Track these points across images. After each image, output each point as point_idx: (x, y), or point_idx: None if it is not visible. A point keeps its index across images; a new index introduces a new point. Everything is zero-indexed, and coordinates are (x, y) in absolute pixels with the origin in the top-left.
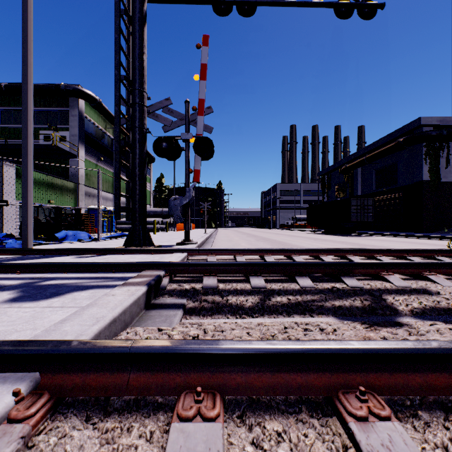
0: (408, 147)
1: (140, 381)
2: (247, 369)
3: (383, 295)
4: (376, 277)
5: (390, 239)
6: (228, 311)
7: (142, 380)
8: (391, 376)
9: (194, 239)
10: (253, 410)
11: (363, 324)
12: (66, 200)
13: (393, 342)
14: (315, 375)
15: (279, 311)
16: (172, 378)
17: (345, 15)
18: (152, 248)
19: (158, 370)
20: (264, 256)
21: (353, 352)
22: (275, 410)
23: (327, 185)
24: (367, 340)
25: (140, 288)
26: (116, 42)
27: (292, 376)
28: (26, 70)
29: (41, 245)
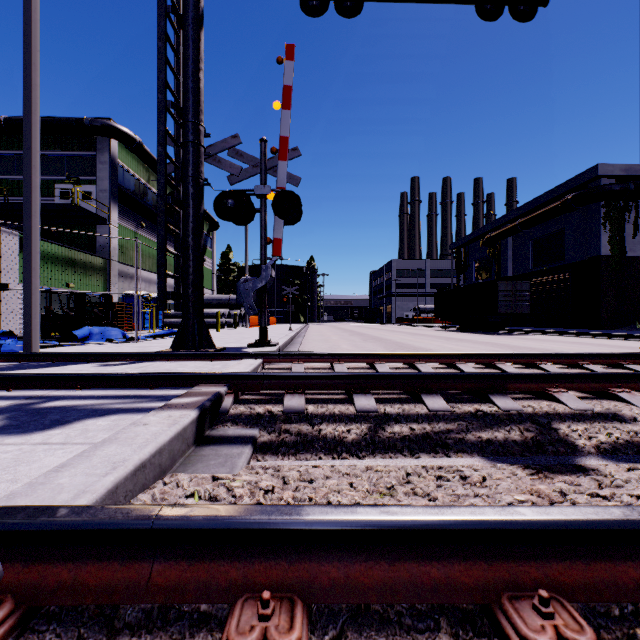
0: (580, 207)
1: (170, 576)
2: (348, 556)
3: (552, 423)
4: (541, 396)
5: (554, 338)
6: (321, 447)
7: (173, 574)
8: (588, 566)
9: (274, 338)
10: (359, 628)
11: (526, 469)
12: (92, 283)
13: (590, 510)
14: (461, 565)
15: (397, 448)
16: (224, 571)
17: (492, 16)
18: (212, 353)
19: (200, 557)
20: (374, 364)
21: (525, 527)
22: (396, 628)
23: (463, 262)
24: (546, 506)
25: (188, 413)
26: (159, 53)
27: (424, 567)
28: (29, 94)
29: (53, 347)
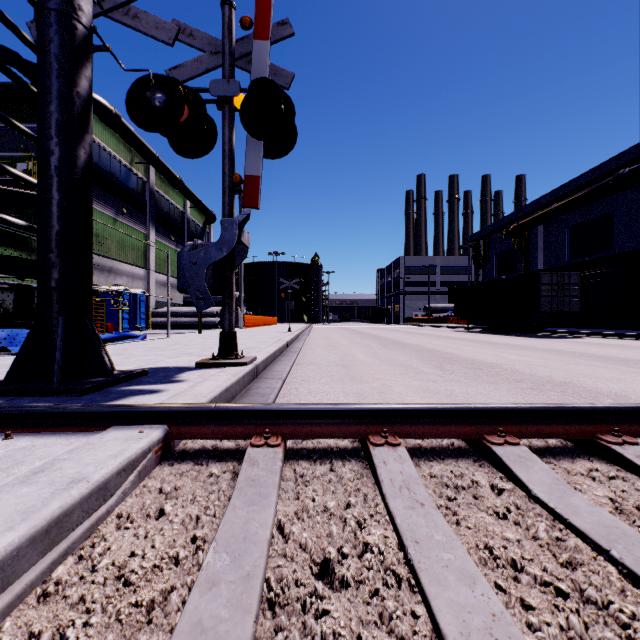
0: (638, 184)
1: None
2: None
3: None
4: None
5: (627, 343)
6: None
7: None
8: None
9: (260, 345)
10: None
11: None
12: None
13: None
14: None
15: None
16: None
17: None
18: (20, 409)
19: None
20: (493, 447)
21: None
22: None
23: (483, 256)
24: None
25: None
26: None
27: None
28: None
29: None
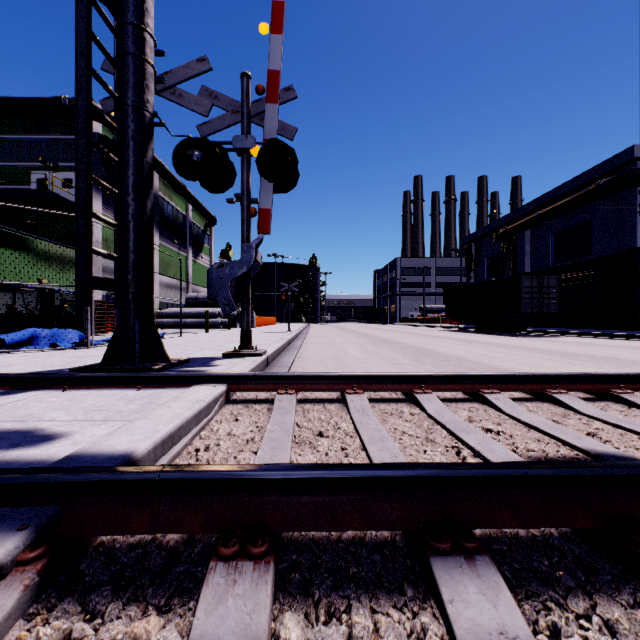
0: (612, 194)
1: None
2: None
3: None
4: None
5: (594, 341)
6: None
7: None
8: None
9: (266, 342)
10: None
11: None
12: (71, 279)
13: None
14: None
15: None
16: None
17: None
18: (142, 374)
19: None
20: (415, 394)
21: None
22: None
23: (474, 258)
24: None
25: None
26: None
27: None
28: None
29: None
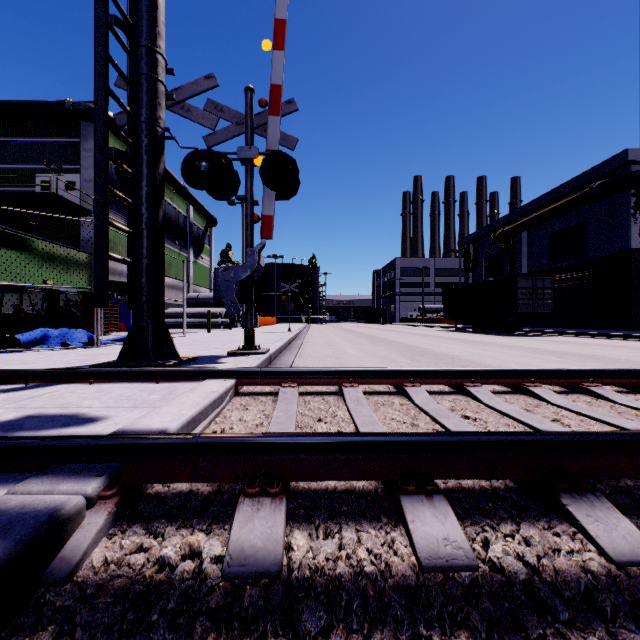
0: (606, 197)
1: None
2: None
3: None
4: None
5: (586, 341)
6: None
7: None
8: None
9: (268, 342)
10: None
11: None
12: (75, 280)
13: None
14: None
15: None
16: None
17: None
18: (159, 370)
19: None
20: (405, 387)
21: None
22: None
23: (472, 259)
24: None
25: None
26: None
27: None
28: None
29: None
